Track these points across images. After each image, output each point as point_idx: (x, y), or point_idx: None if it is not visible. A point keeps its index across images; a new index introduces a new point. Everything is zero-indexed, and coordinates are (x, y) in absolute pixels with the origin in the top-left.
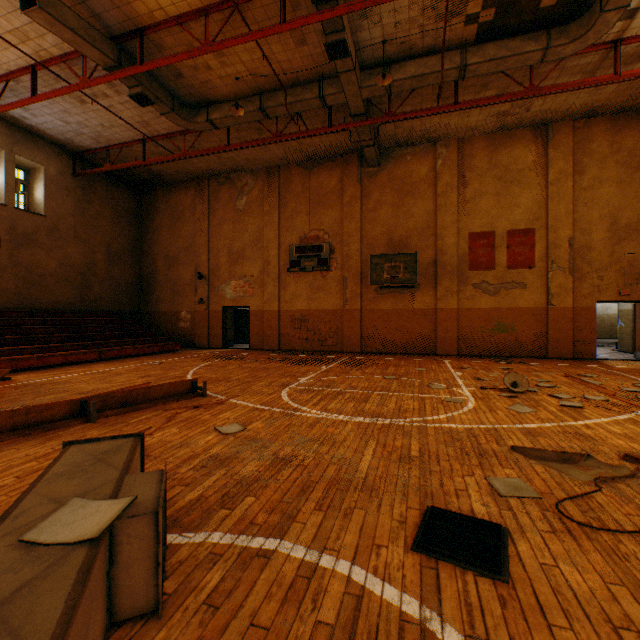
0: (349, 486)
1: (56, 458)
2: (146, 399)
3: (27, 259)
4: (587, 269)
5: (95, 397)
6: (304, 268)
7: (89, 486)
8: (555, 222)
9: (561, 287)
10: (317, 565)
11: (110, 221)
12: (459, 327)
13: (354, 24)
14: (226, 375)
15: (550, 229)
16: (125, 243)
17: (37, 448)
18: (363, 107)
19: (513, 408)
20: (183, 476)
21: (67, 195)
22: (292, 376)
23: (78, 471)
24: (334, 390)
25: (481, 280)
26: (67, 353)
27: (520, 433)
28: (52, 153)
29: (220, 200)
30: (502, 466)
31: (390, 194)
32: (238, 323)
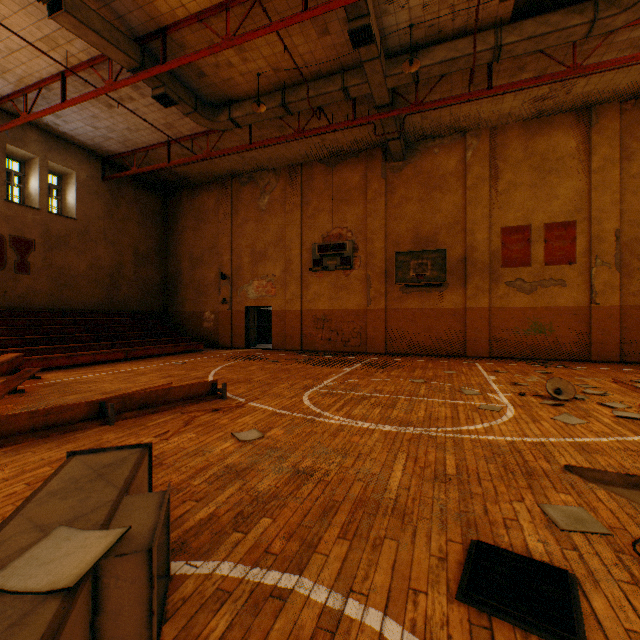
0: (377, 509)
1: (55, 471)
2: (165, 401)
3: (60, 261)
4: (636, 264)
5: (114, 398)
6: (327, 267)
7: (81, 510)
8: (599, 213)
9: (606, 284)
10: (342, 614)
11: (137, 223)
12: (491, 327)
13: (379, 9)
14: (247, 376)
15: (593, 221)
16: (152, 245)
17: (53, 452)
18: (388, 97)
19: (560, 418)
20: (195, 489)
21: (97, 199)
22: (314, 378)
23: (74, 489)
24: (358, 394)
25: (515, 277)
26: (95, 352)
27: (572, 449)
28: (83, 158)
29: (243, 200)
30: (556, 490)
31: (416, 189)
32: (261, 323)
